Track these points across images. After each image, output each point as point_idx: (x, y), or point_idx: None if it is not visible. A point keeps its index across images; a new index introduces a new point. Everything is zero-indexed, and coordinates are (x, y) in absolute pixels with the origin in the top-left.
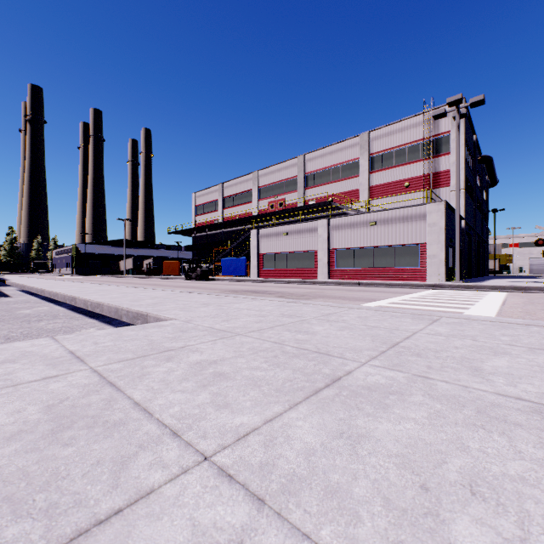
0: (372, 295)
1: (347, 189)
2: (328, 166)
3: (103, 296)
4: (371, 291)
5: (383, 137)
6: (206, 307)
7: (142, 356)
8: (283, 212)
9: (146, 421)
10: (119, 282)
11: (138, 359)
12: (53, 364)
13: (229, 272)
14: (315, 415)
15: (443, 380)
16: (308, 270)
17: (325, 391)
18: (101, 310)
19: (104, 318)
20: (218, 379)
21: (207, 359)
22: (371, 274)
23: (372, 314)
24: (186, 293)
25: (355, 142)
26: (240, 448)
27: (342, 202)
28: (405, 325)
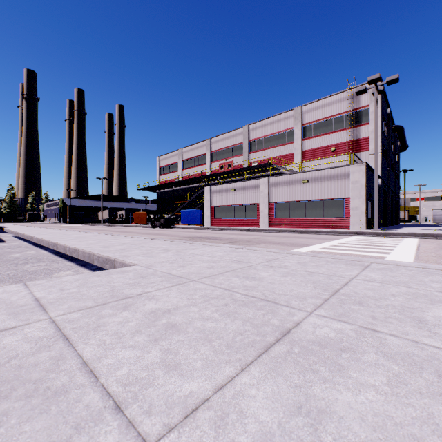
0: (306, 241)
1: (283, 153)
2: (268, 134)
3: (80, 242)
4: (304, 238)
5: (314, 110)
6: (166, 253)
7: (101, 304)
8: (231, 172)
9: (90, 388)
10: (97, 230)
11: (96, 308)
12: (16, 313)
13: (187, 221)
14: (269, 380)
15: (391, 333)
16: (251, 220)
17: (276, 347)
18: (77, 255)
19: (81, 261)
20: (170, 332)
21: (162, 307)
22: (303, 223)
23: (310, 260)
24: (150, 240)
25: (290, 114)
26: (188, 430)
27: (279, 164)
28: (340, 270)
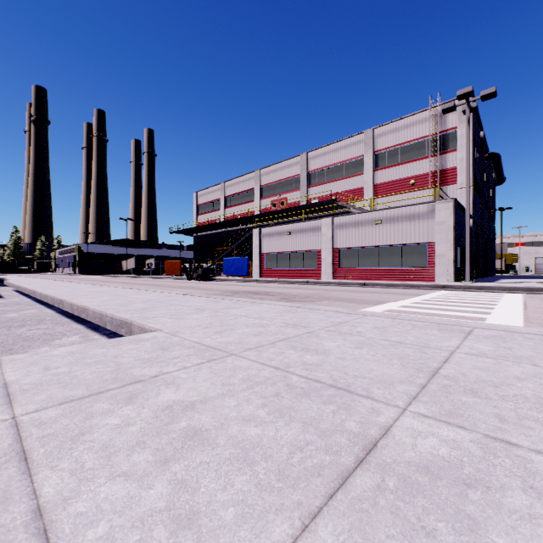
0: (380, 297)
1: (350, 188)
2: (331, 164)
3: (92, 299)
4: (378, 293)
5: (388, 134)
6: (200, 313)
7: (95, 393)
8: (285, 211)
9: None
10: (119, 282)
11: (87, 400)
12: None
13: (230, 272)
14: None
15: (536, 449)
16: (311, 270)
17: (357, 477)
18: (86, 315)
19: (93, 323)
20: (190, 444)
21: (183, 399)
22: (376, 274)
23: (390, 324)
24: (182, 296)
25: (359, 139)
26: None
27: (345, 201)
28: (434, 339)
